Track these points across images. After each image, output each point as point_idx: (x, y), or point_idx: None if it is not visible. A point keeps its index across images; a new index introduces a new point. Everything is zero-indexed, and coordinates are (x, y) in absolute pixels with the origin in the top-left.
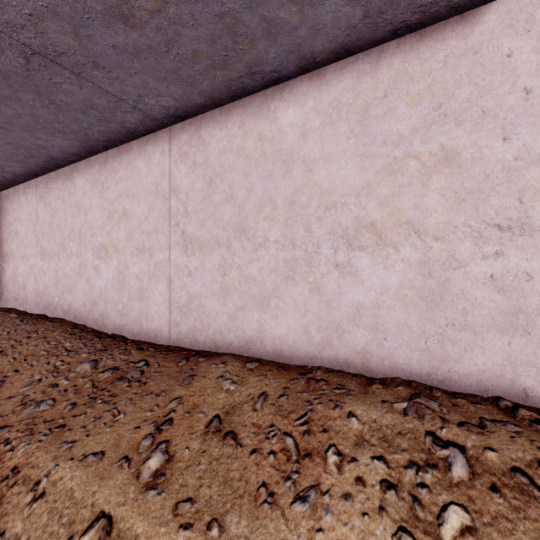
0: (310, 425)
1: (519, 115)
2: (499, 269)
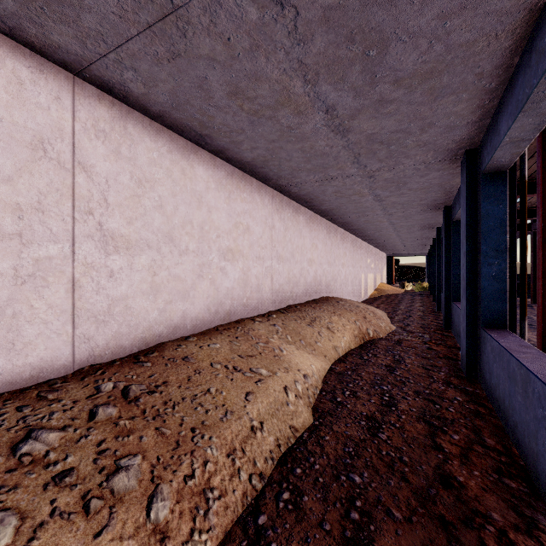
0: (257, 338)
1: (259, 221)
2: (256, 271)
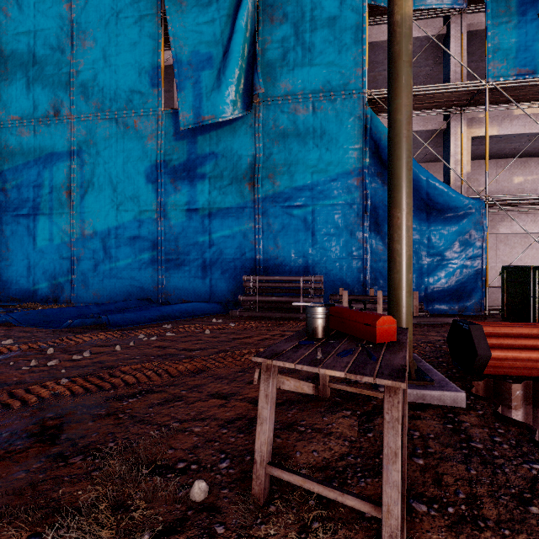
0: None
1: None
2: None
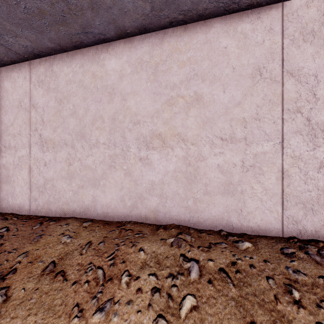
0: (115, 260)
1: (230, 79)
2: (221, 161)
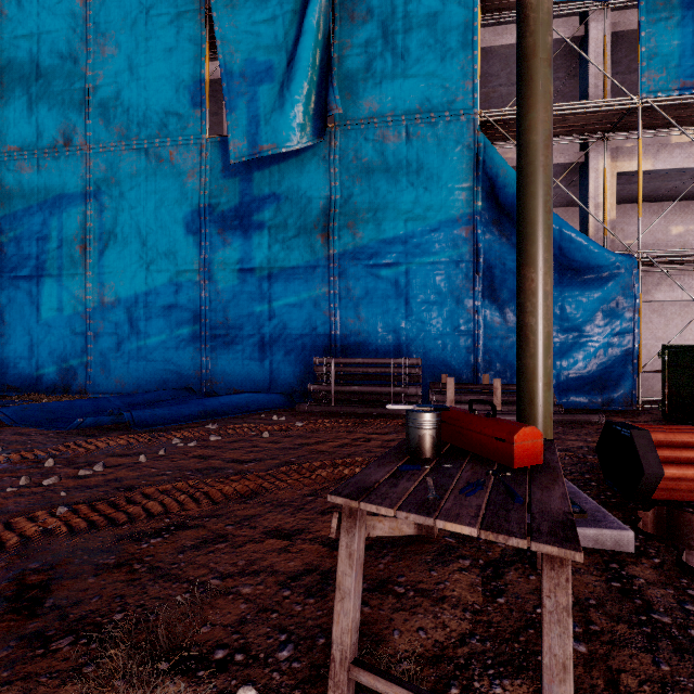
0: None
1: None
2: None
